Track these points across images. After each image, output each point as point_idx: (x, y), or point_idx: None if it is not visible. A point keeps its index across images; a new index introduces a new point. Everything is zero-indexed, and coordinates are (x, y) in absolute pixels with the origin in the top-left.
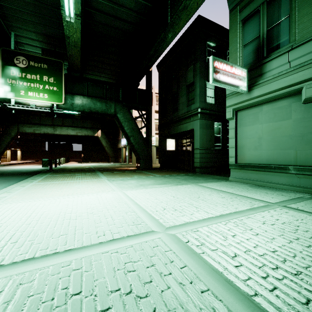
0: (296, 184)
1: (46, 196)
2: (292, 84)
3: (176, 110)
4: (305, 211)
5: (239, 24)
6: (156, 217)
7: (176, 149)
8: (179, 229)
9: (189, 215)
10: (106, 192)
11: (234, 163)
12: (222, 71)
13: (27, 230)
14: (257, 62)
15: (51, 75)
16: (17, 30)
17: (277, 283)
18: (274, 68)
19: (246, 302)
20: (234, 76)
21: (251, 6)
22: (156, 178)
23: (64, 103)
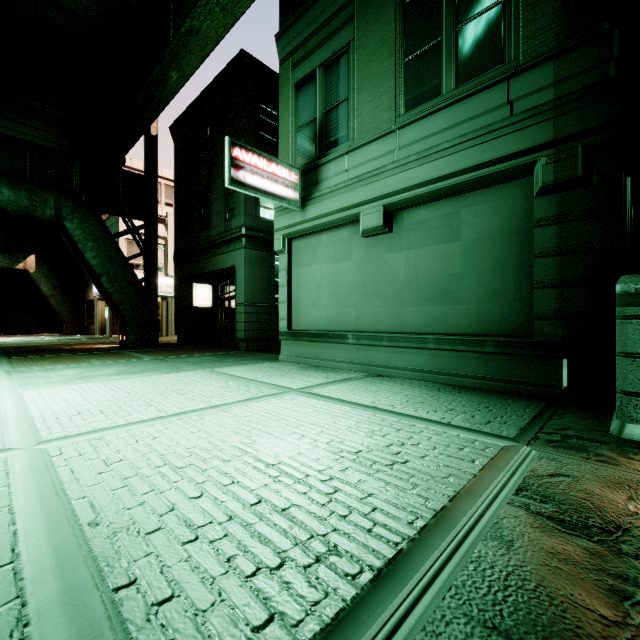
0: (355, 360)
1: None
2: (349, 205)
3: (207, 226)
4: (323, 395)
5: (292, 89)
6: (41, 428)
7: (215, 305)
8: (66, 441)
9: (119, 418)
10: None
11: (285, 330)
12: (249, 168)
13: None
14: (313, 161)
15: None
16: None
17: (136, 481)
18: (331, 176)
19: (54, 508)
20: (275, 179)
21: (307, 64)
22: (140, 362)
23: None
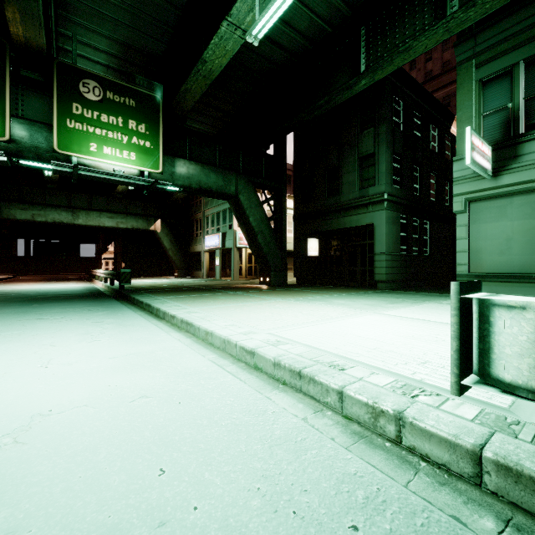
0: None
1: (296, 322)
2: None
3: (335, 193)
4: None
5: (476, 84)
6: None
7: (320, 254)
8: None
9: None
10: (359, 314)
11: (466, 273)
12: (476, 149)
13: (435, 351)
14: (506, 139)
15: (142, 119)
16: (76, 29)
17: None
18: None
19: None
20: (484, 156)
21: (497, 63)
22: (352, 296)
23: (162, 171)
